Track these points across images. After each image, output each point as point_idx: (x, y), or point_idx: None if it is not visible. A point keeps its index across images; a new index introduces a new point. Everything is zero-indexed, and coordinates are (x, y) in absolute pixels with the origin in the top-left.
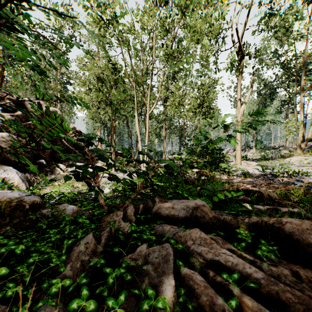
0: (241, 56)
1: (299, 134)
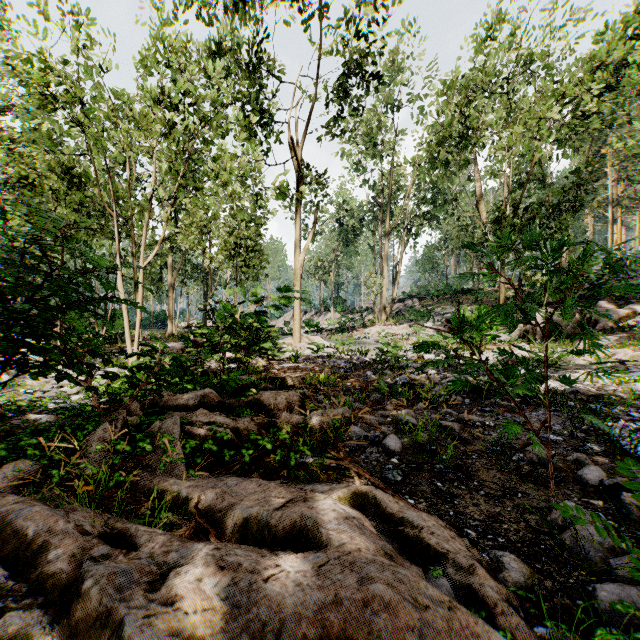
0: (299, 177)
1: (384, 293)
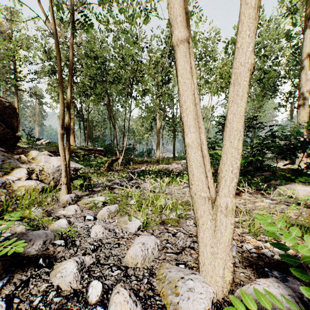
0: None
1: None
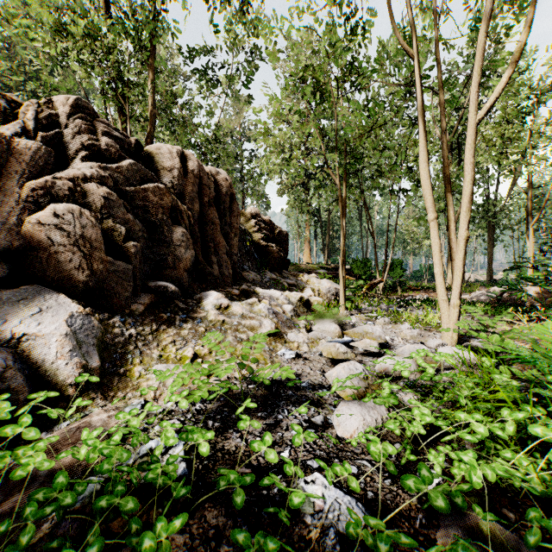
0: None
1: None
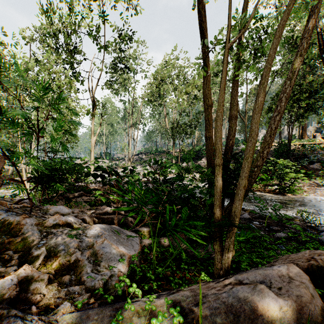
0: (94, 105)
1: (130, 152)
